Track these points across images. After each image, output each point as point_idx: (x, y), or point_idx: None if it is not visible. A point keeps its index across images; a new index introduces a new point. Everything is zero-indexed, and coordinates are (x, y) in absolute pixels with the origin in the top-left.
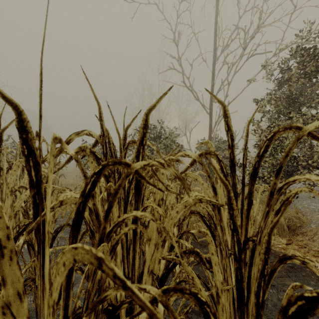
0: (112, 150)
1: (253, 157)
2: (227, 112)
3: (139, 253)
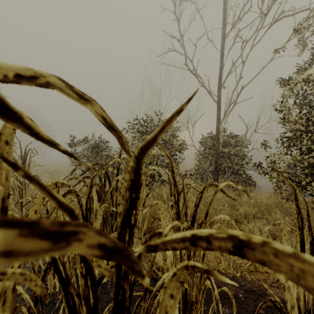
0: None
1: (278, 154)
2: None
3: None
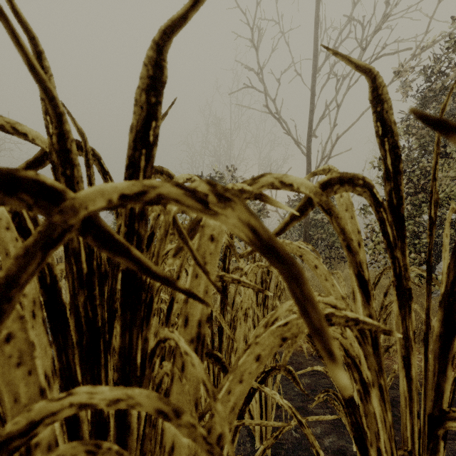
0: (94, 183)
1: None
2: (382, 89)
3: (156, 454)
